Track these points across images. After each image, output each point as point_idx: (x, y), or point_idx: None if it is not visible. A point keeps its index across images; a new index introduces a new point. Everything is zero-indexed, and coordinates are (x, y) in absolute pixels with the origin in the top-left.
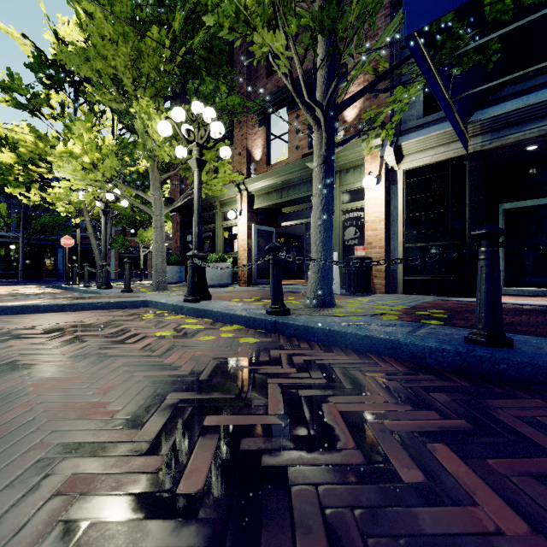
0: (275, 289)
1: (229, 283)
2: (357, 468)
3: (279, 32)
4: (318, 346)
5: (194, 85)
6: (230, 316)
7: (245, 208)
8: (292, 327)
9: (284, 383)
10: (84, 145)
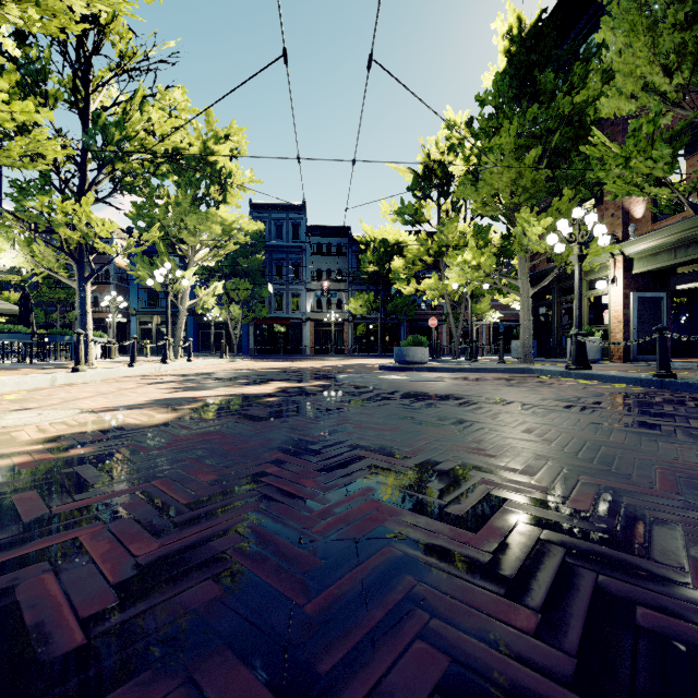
0: (661, 359)
1: (597, 359)
2: (691, 407)
3: (664, 188)
4: (697, 394)
5: (561, 170)
6: (618, 378)
7: (620, 274)
8: (676, 384)
9: (664, 398)
10: (473, 254)
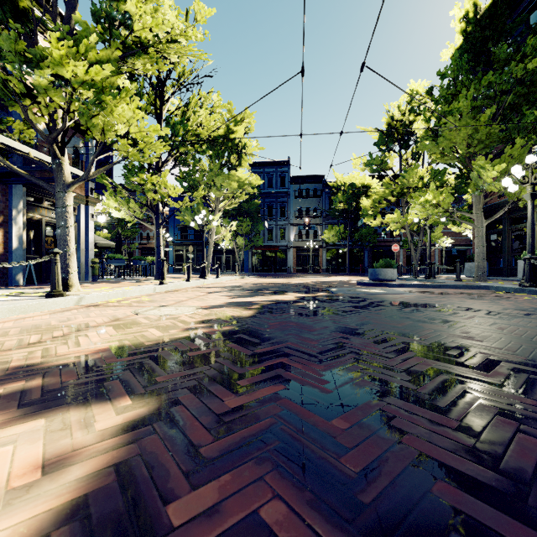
0: None
1: None
2: None
3: None
4: None
5: (513, 122)
6: None
7: None
8: None
9: None
10: (434, 194)
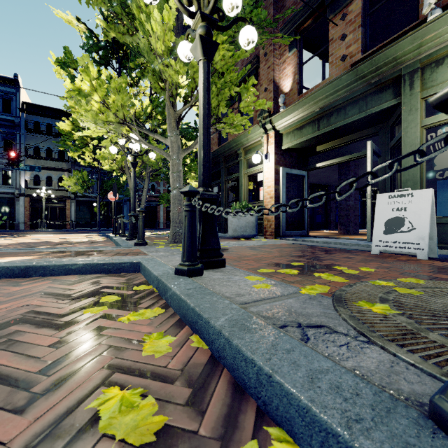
0: None
1: (253, 234)
2: None
3: None
4: None
5: None
6: (256, 374)
7: (272, 149)
8: None
9: None
10: (91, 80)
